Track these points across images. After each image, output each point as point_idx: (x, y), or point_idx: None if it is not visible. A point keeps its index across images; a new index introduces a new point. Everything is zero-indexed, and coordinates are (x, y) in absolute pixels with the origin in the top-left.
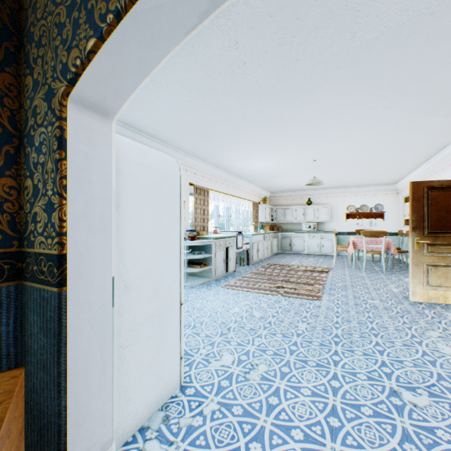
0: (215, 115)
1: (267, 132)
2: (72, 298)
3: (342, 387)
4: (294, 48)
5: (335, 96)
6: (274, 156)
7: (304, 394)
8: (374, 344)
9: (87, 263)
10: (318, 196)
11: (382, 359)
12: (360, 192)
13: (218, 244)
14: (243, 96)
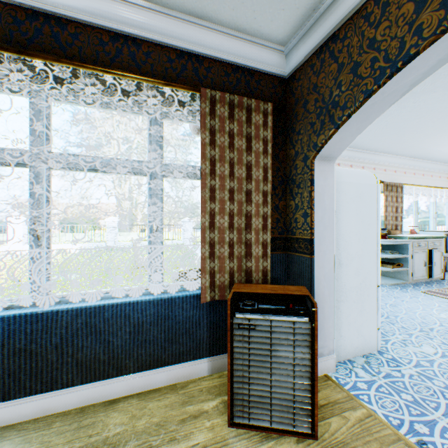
0: (411, 112)
1: None
2: (316, 262)
3: None
4: None
5: None
6: None
7: None
8: None
9: (322, 244)
10: None
11: None
12: None
13: (416, 244)
14: None
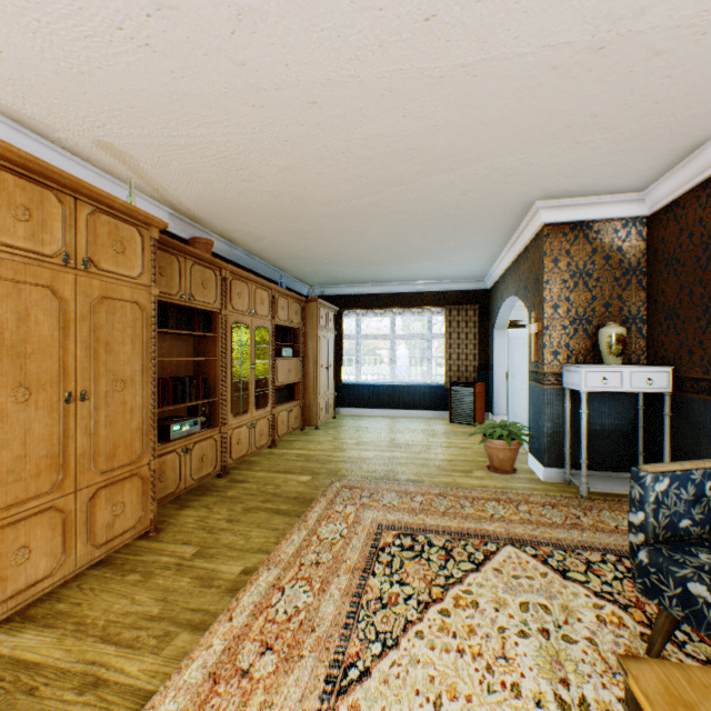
0: None
1: None
2: (494, 374)
3: None
4: None
5: None
6: None
7: None
8: None
9: (498, 367)
10: None
11: None
12: None
13: None
14: None
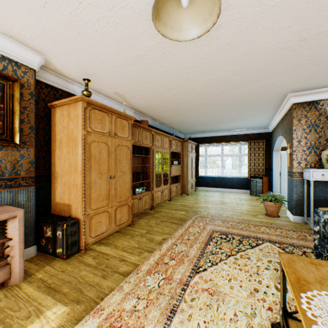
0: None
1: None
2: (273, 173)
3: None
4: None
5: None
6: None
7: None
8: None
9: (275, 169)
10: None
11: None
12: None
13: None
14: None
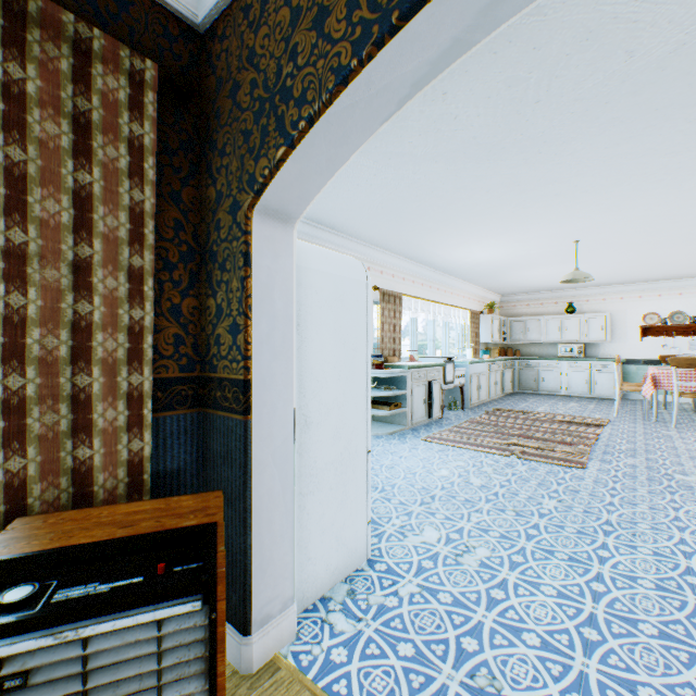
0: (411, 189)
1: (492, 206)
2: (256, 428)
3: (609, 593)
4: (532, 87)
5: (606, 142)
6: (505, 239)
7: (545, 593)
8: (676, 542)
9: (270, 390)
10: (586, 299)
11: (689, 564)
12: (670, 290)
13: (416, 375)
14: (454, 160)
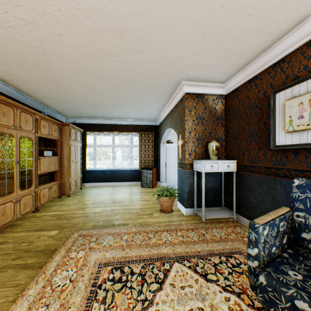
0: None
1: None
2: (161, 164)
3: None
4: None
5: None
6: None
7: None
8: None
9: (162, 160)
10: None
11: None
12: None
13: None
14: None
